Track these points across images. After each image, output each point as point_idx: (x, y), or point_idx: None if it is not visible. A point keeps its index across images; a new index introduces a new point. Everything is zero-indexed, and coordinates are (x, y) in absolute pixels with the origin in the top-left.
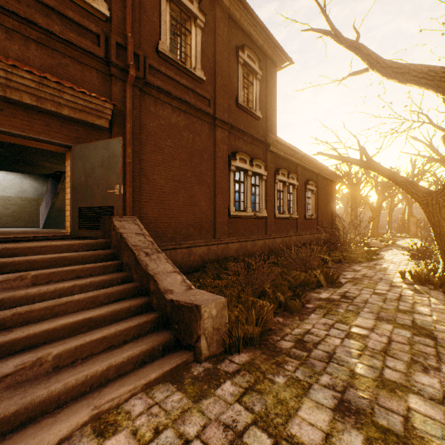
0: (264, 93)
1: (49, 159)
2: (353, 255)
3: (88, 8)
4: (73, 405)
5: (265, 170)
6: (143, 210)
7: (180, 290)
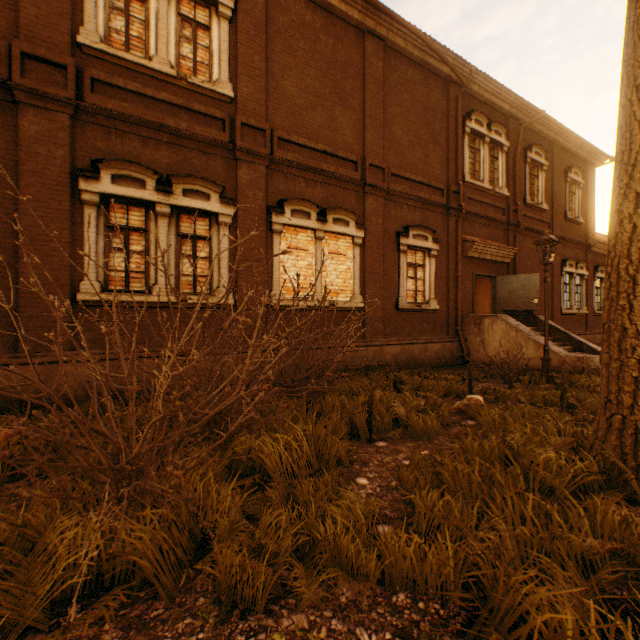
0: (583, 197)
1: None
2: None
3: (500, 196)
4: None
5: (586, 270)
6: None
7: (599, 349)
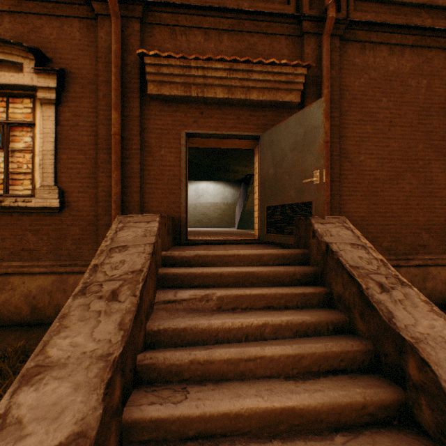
0: None
1: (240, 162)
2: None
3: None
4: None
5: None
6: (343, 207)
7: None
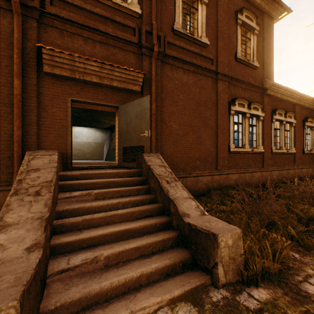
0: (261, 45)
1: (107, 117)
2: None
3: (128, 12)
4: (116, 302)
5: (262, 111)
6: (163, 148)
7: (195, 215)
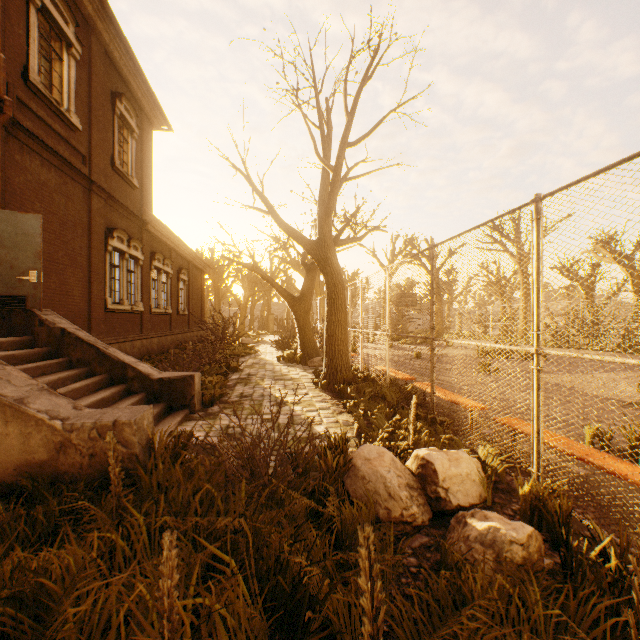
0: (140, 156)
1: None
2: (238, 350)
3: None
4: None
5: (143, 253)
6: None
7: (157, 374)
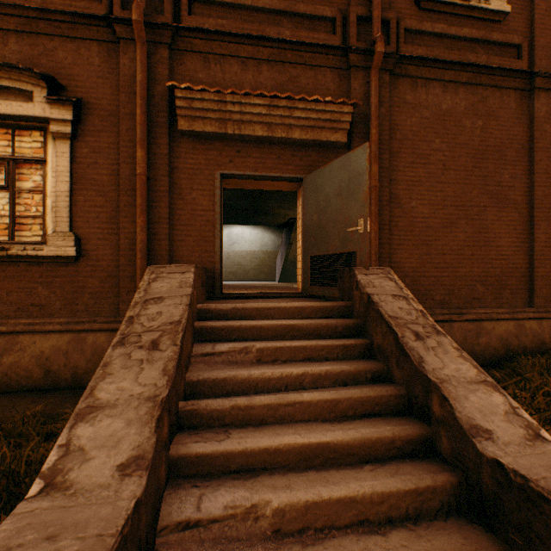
0: None
1: (281, 204)
2: None
3: None
4: None
5: None
6: (394, 257)
7: (510, 437)
